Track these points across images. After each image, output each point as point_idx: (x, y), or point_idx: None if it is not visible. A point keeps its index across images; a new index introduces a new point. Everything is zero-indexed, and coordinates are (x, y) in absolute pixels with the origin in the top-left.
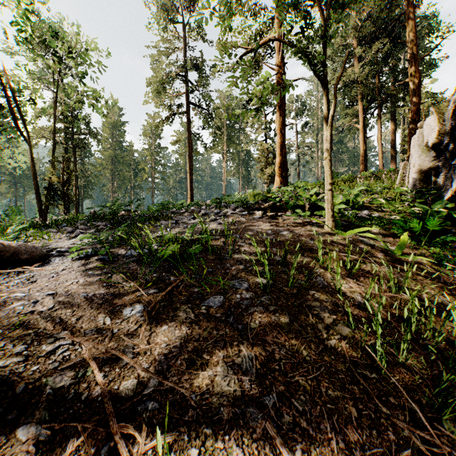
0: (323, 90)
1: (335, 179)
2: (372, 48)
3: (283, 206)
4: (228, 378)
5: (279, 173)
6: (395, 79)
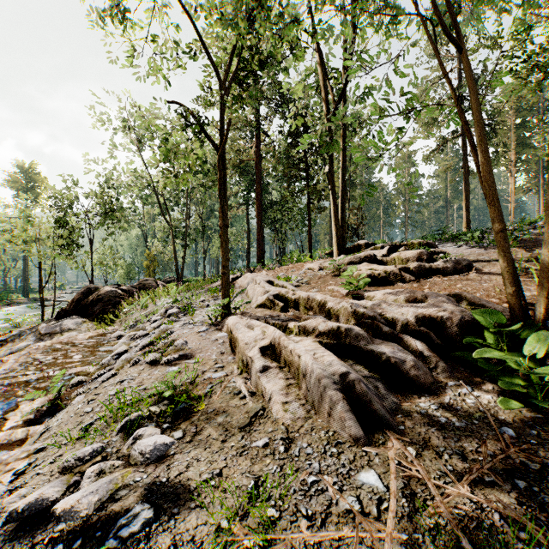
0: None
1: None
2: None
3: None
4: None
5: None
6: None
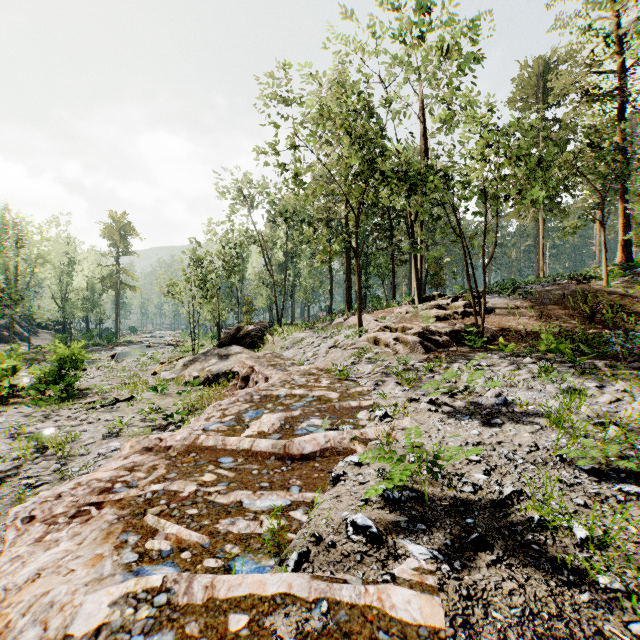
0: (601, 226)
1: None
2: None
3: (591, 278)
4: (537, 307)
5: (620, 249)
6: None
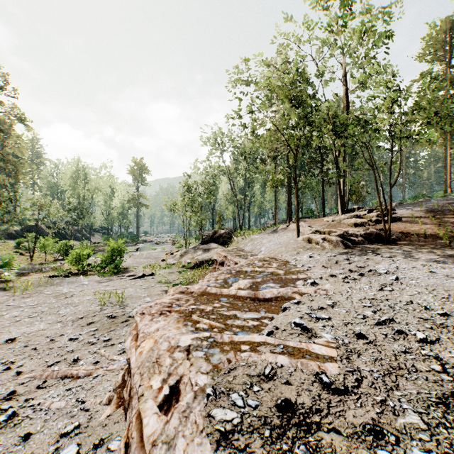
0: None
1: None
2: None
3: None
4: (437, 216)
5: None
6: None
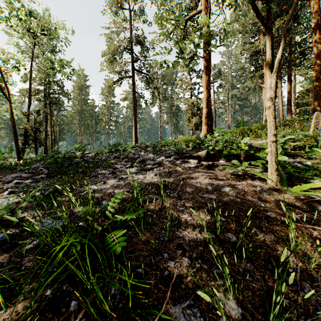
0: (267, 34)
1: (249, 127)
2: (276, 24)
3: (217, 155)
4: None
5: (206, 122)
6: (291, 49)
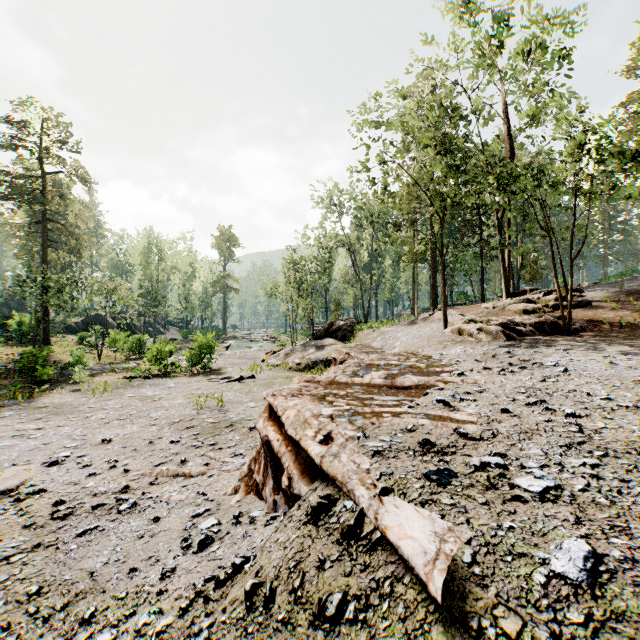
0: None
1: None
2: None
3: None
4: None
5: None
6: None
